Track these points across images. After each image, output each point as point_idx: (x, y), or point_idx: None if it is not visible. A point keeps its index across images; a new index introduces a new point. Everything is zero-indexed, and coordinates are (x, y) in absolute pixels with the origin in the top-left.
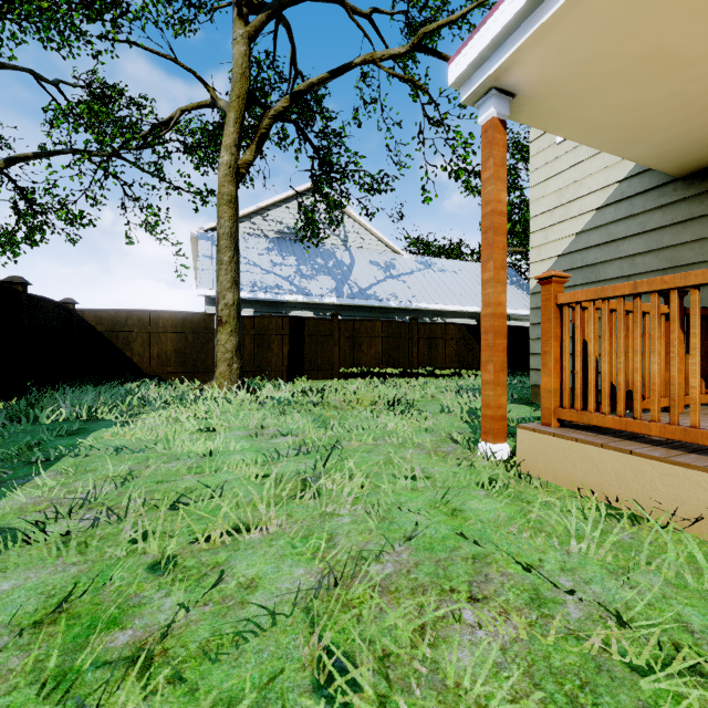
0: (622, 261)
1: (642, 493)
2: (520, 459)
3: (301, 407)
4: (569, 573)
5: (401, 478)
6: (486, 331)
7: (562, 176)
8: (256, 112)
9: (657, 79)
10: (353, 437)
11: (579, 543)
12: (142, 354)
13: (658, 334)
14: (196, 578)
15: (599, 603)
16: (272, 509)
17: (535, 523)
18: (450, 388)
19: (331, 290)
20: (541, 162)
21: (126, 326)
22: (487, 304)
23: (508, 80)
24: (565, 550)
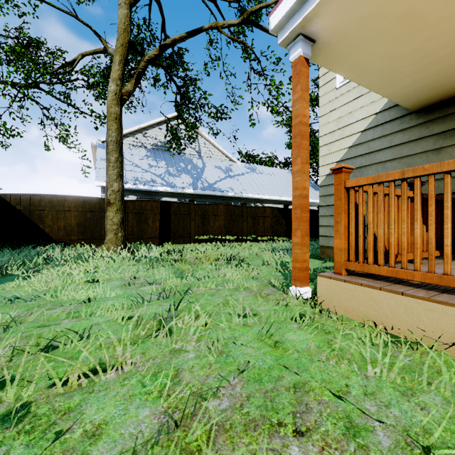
0: (377, 165)
1: (410, 324)
2: (320, 298)
3: (165, 263)
4: (371, 397)
5: (235, 316)
6: (295, 207)
7: (339, 110)
8: (136, 60)
9: (409, 36)
10: (200, 285)
11: (372, 367)
12: (52, 226)
13: (420, 207)
14: (43, 428)
15: (409, 436)
16: (128, 350)
17: (338, 351)
18: (268, 249)
19: (189, 184)
20: (326, 100)
21: (40, 206)
22: (296, 188)
23: (311, 28)
24: (364, 374)
